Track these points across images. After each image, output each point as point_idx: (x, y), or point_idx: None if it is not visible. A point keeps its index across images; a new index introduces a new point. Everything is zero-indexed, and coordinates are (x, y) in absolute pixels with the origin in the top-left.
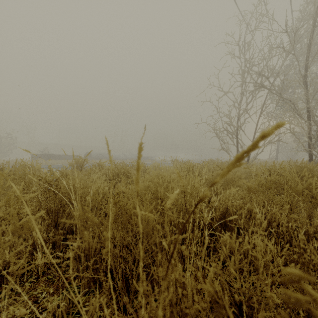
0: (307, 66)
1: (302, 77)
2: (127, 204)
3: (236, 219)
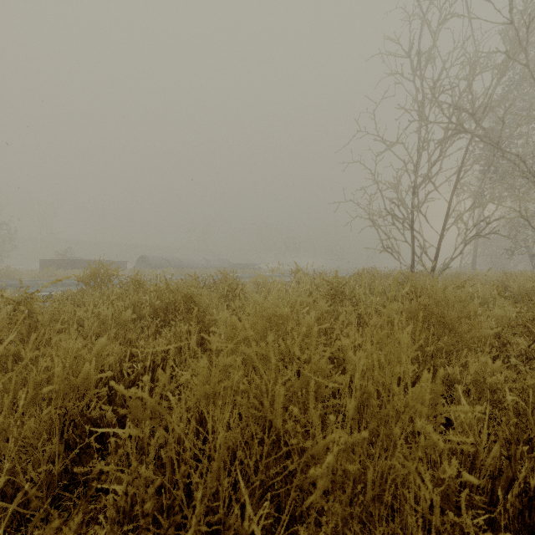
0: None
1: None
2: None
3: None
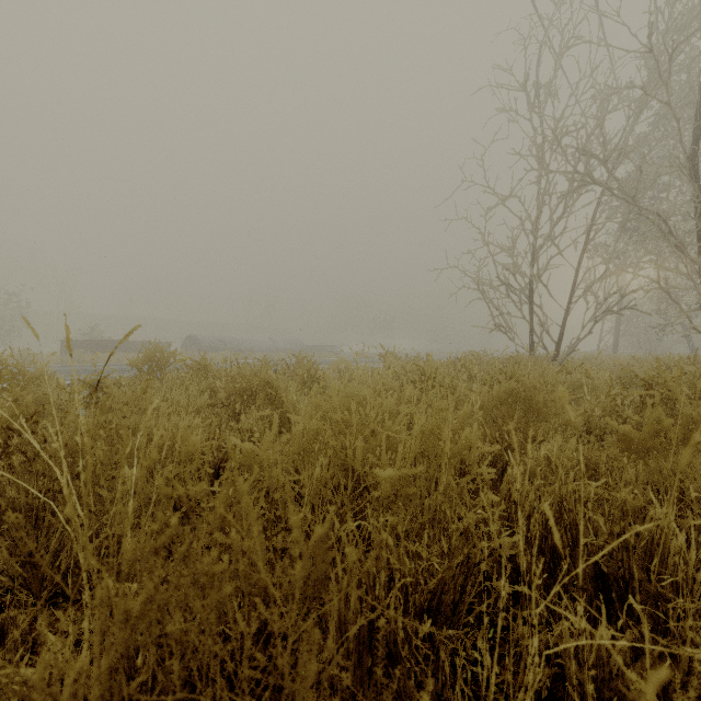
0: (698, 133)
1: (688, 159)
2: (228, 523)
3: (598, 546)
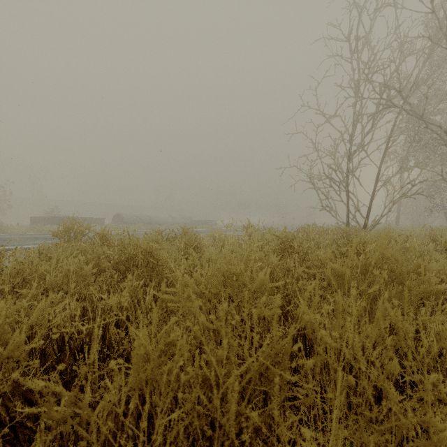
0: None
1: None
2: None
3: None
